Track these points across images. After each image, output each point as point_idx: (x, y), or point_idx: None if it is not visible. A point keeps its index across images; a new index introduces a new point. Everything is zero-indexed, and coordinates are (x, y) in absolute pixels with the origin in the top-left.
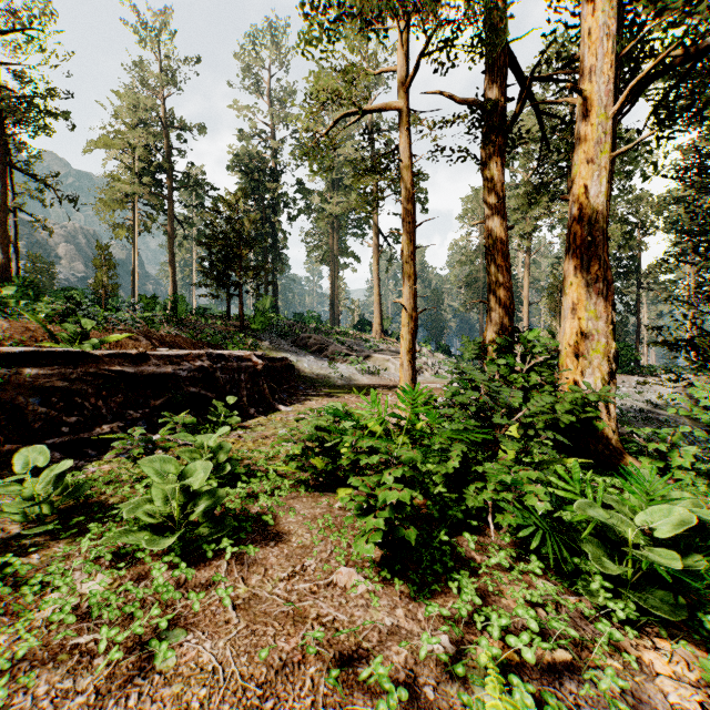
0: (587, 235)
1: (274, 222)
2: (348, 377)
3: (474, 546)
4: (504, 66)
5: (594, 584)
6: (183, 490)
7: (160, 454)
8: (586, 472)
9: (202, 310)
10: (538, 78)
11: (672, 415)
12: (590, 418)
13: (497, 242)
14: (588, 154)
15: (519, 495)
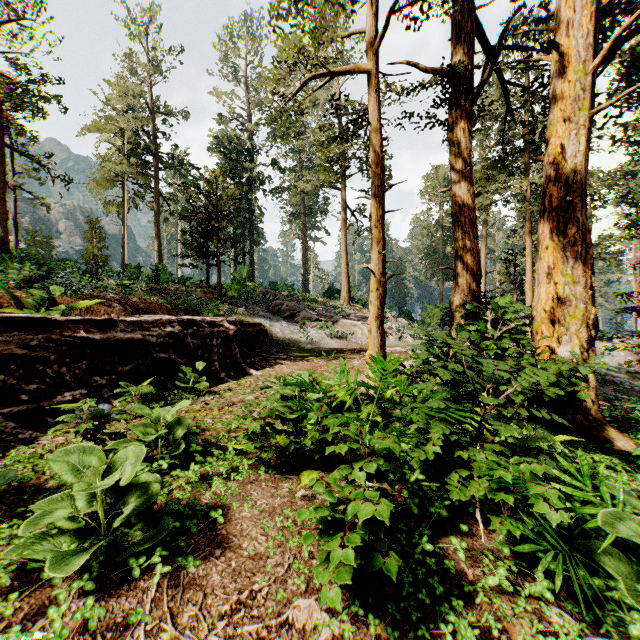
0: (563, 197)
1: (251, 198)
2: (318, 341)
3: (463, 555)
4: (471, 33)
5: (632, 626)
6: (116, 483)
7: (121, 423)
8: (573, 449)
9: (184, 279)
10: (504, 47)
11: (626, 377)
12: (576, 390)
13: (464, 209)
14: (565, 112)
15: (521, 495)
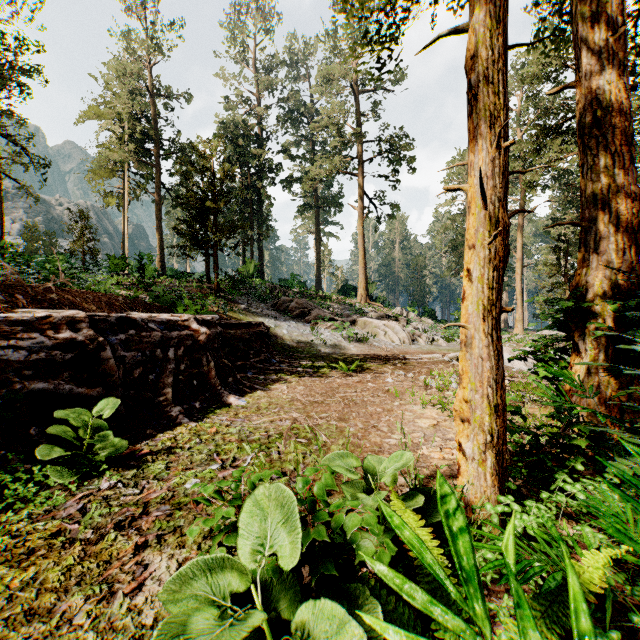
0: None
1: (259, 188)
2: (333, 345)
3: None
4: None
5: None
6: None
7: None
8: None
9: (184, 274)
10: None
11: None
12: None
13: (611, 110)
14: None
15: None
